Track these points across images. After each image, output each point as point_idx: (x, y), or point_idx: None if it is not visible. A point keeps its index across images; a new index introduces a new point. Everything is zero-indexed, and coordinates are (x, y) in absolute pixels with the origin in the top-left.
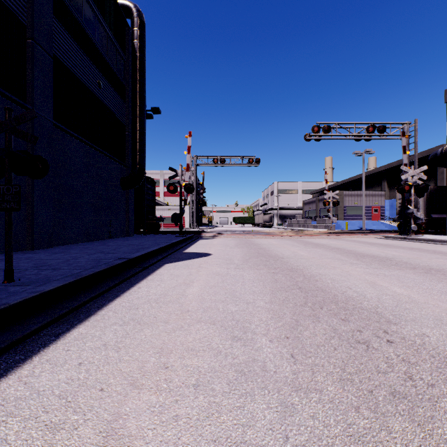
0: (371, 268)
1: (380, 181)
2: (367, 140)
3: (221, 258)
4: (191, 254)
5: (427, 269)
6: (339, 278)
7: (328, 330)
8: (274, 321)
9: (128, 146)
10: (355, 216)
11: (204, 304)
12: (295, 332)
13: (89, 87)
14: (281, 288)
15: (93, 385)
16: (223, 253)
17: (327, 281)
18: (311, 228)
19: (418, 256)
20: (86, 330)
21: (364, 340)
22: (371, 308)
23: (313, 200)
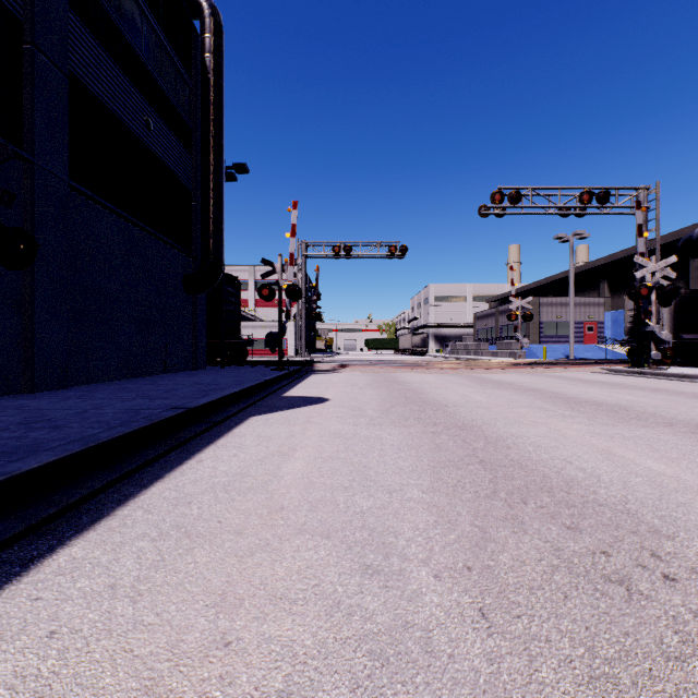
0: (598, 424)
1: (598, 283)
2: (578, 216)
3: (345, 407)
4: (296, 399)
5: (693, 427)
6: (546, 442)
7: (545, 550)
8: (441, 531)
9: (196, 224)
10: (558, 337)
11: (313, 495)
12: (482, 555)
13: (131, 128)
14: (448, 461)
15: (64, 693)
16: (347, 398)
17: (527, 449)
18: (488, 357)
19: (671, 403)
20: (86, 550)
21: (618, 575)
22: (615, 502)
23: (491, 312)
